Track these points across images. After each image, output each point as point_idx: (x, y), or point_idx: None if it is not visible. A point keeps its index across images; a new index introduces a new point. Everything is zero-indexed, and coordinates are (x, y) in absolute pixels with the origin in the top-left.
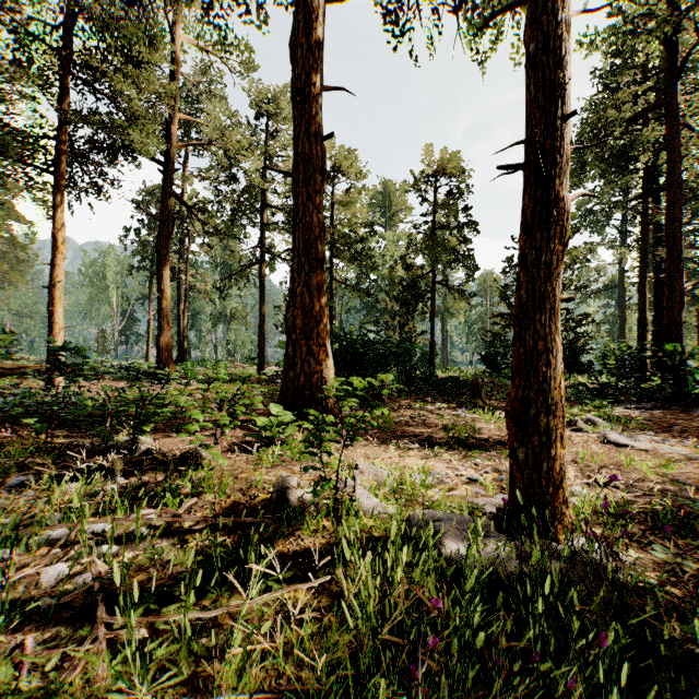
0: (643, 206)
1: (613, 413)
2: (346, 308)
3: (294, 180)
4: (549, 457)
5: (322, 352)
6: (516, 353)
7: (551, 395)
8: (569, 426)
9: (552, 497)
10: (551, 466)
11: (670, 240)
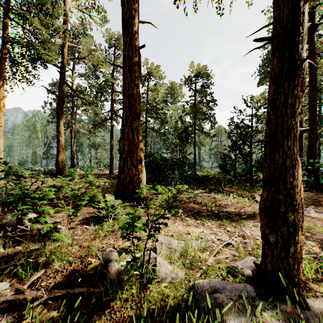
0: None
1: None
2: (153, 142)
3: (124, 70)
4: (295, 242)
5: (139, 164)
6: (267, 167)
7: (295, 198)
8: None
9: (297, 272)
10: (295, 249)
11: (311, 109)
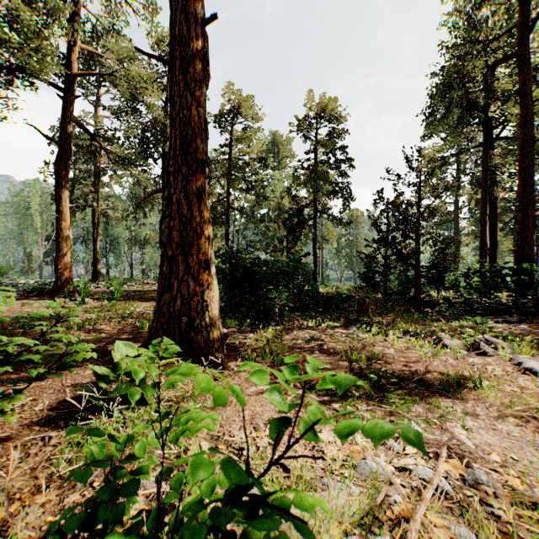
0: (486, 151)
1: (490, 328)
2: (242, 235)
3: (171, 70)
4: None
5: (204, 270)
6: None
7: None
8: (472, 349)
9: None
10: None
11: (524, 173)
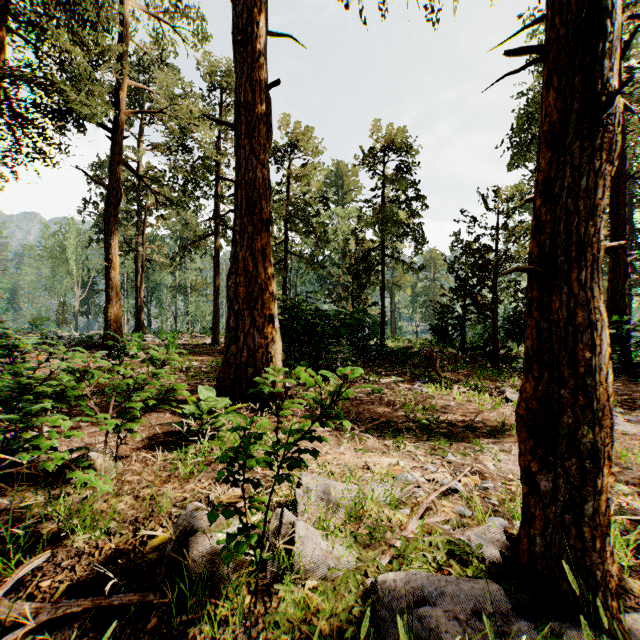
0: None
1: None
2: (301, 281)
3: (237, 133)
4: (596, 492)
5: (268, 324)
6: (533, 328)
7: (595, 395)
8: None
9: (600, 556)
10: (596, 506)
11: (614, 214)
